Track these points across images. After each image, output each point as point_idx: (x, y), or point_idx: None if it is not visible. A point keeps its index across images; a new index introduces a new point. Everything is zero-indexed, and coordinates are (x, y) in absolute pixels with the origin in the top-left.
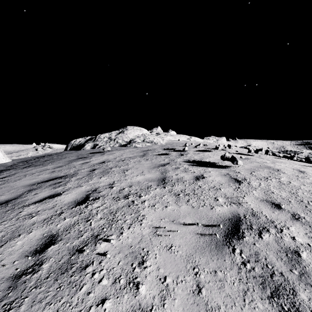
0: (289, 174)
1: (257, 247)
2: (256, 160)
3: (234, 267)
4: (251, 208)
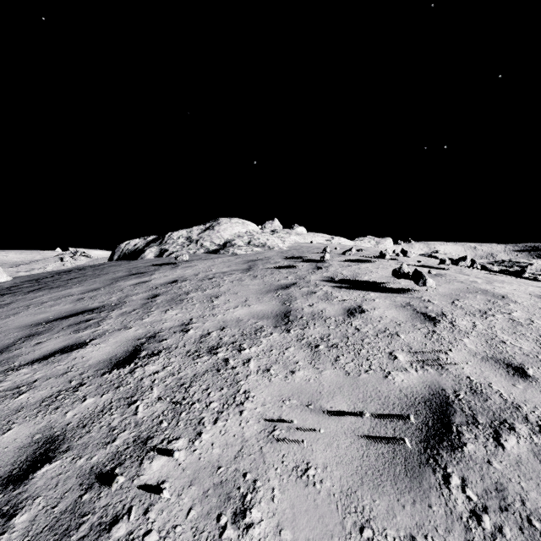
0: (526, 305)
1: (496, 470)
2: (456, 277)
3: (454, 525)
4: (467, 375)
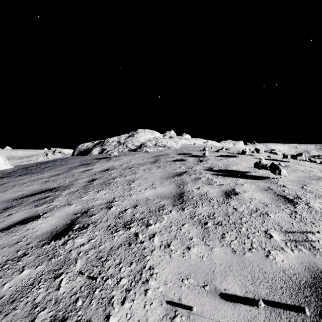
0: None
1: None
2: (297, 167)
3: None
4: None
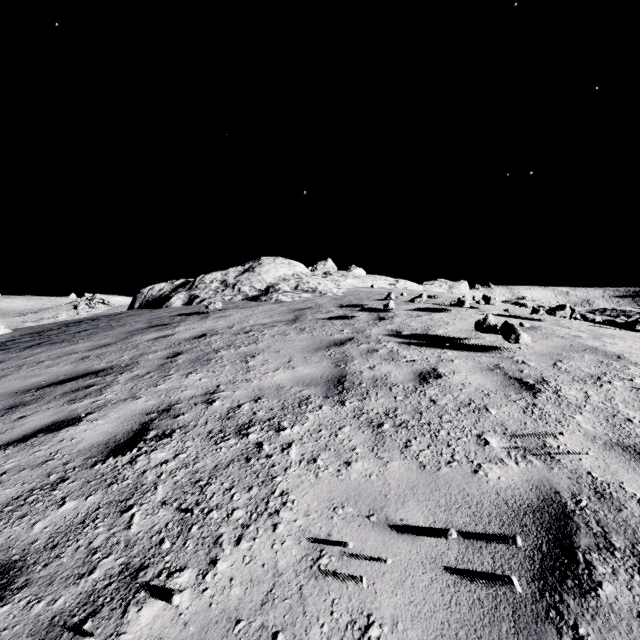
0: None
1: None
2: (554, 331)
3: None
4: (587, 471)
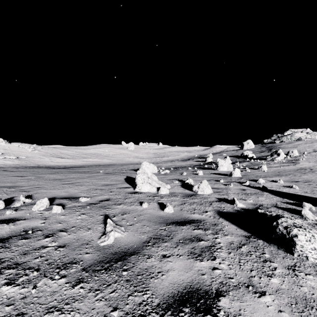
0: None
1: None
2: None
3: None
4: None
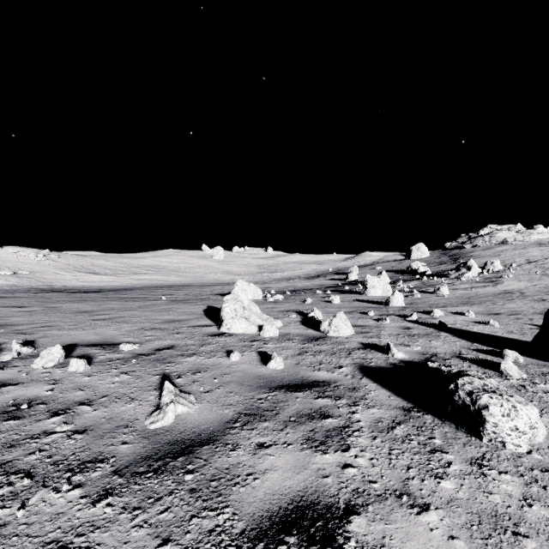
0: None
1: None
2: None
3: None
4: None
